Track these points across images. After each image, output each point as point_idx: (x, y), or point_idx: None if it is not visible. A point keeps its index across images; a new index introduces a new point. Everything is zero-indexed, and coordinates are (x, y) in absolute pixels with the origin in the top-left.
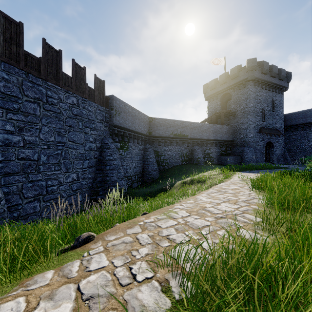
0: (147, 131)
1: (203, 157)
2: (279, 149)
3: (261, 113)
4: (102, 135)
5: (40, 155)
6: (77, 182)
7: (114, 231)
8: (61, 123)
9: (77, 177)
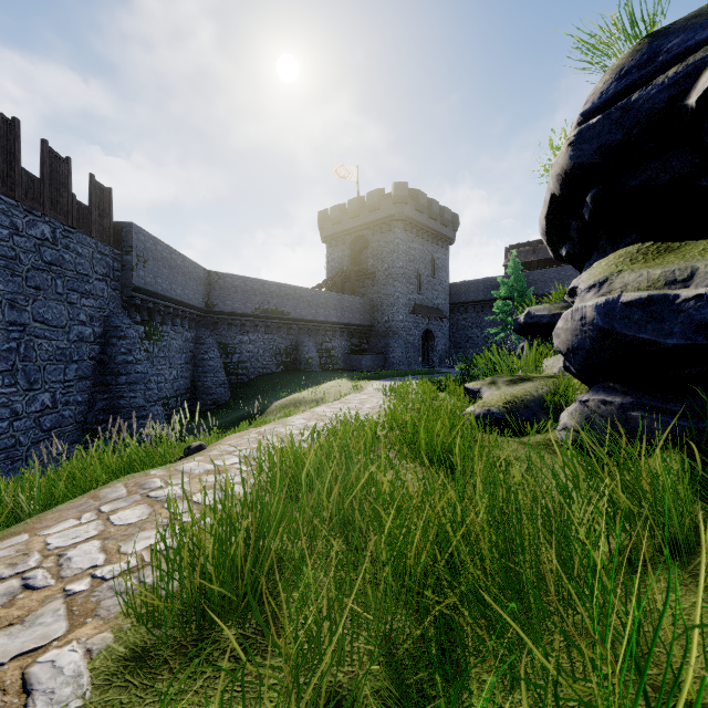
0: (204, 300)
1: (319, 356)
2: (442, 343)
3: (416, 280)
4: (107, 308)
5: None
6: (52, 411)
7: (227, 439)
8: (17, 280)
9: (52, 401)
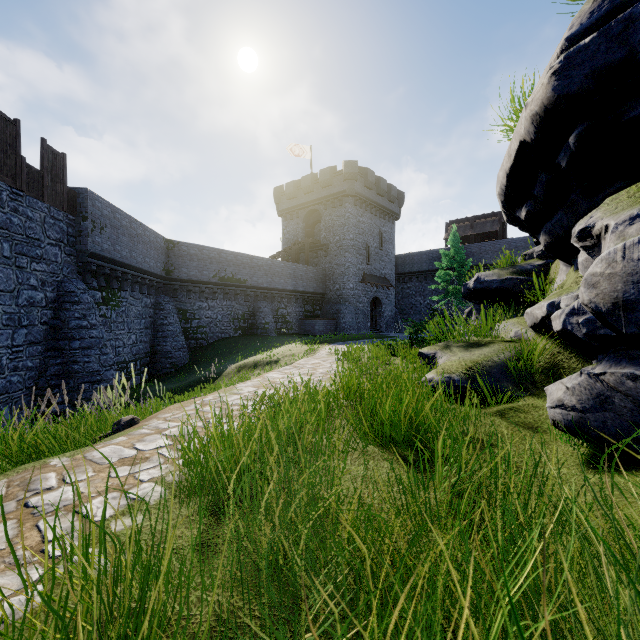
0: (163, 268)
1: (275, 321)
2: (388, 310)
3: (365, 251)
4: (60, 273)
5: None
6: None
7: (165, 411)
8: None
9: None
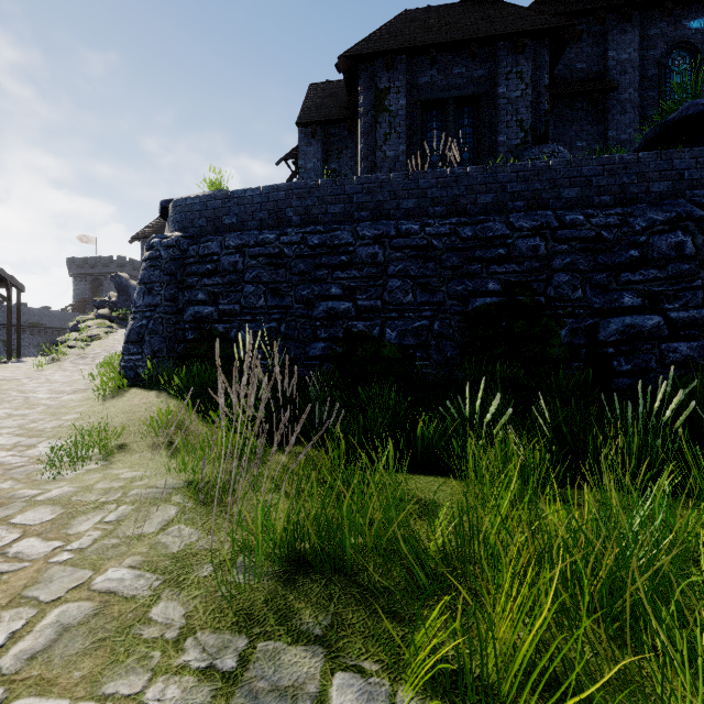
0: None
1: None
2: None
3: None
4: None
5: None
6: None
7: None
8: None
9: None
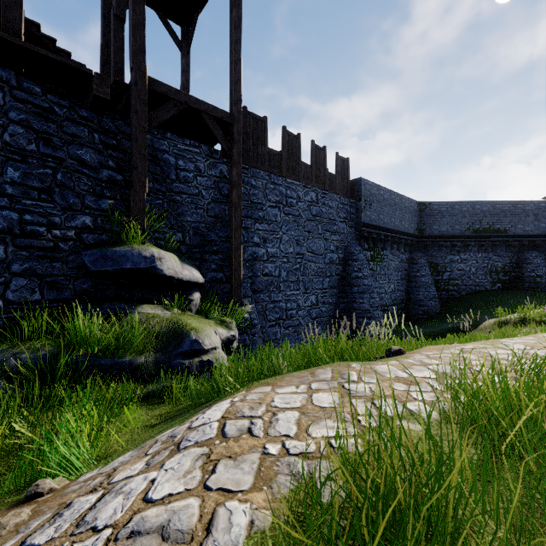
0: (416, 228)
1: None
2: None
3: None
4: (346, 240)
5: (280, 270)
6: (316, 307)
7: (425, 349)
8: (299, 228)
9: (316, 301)
